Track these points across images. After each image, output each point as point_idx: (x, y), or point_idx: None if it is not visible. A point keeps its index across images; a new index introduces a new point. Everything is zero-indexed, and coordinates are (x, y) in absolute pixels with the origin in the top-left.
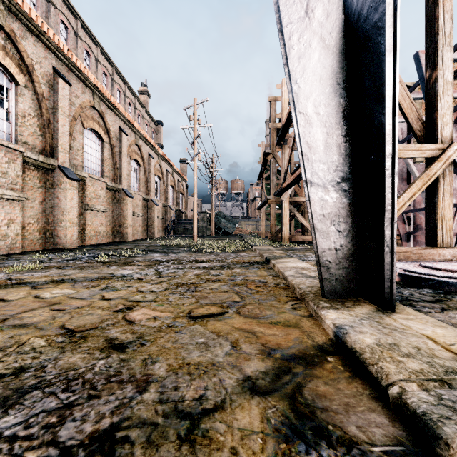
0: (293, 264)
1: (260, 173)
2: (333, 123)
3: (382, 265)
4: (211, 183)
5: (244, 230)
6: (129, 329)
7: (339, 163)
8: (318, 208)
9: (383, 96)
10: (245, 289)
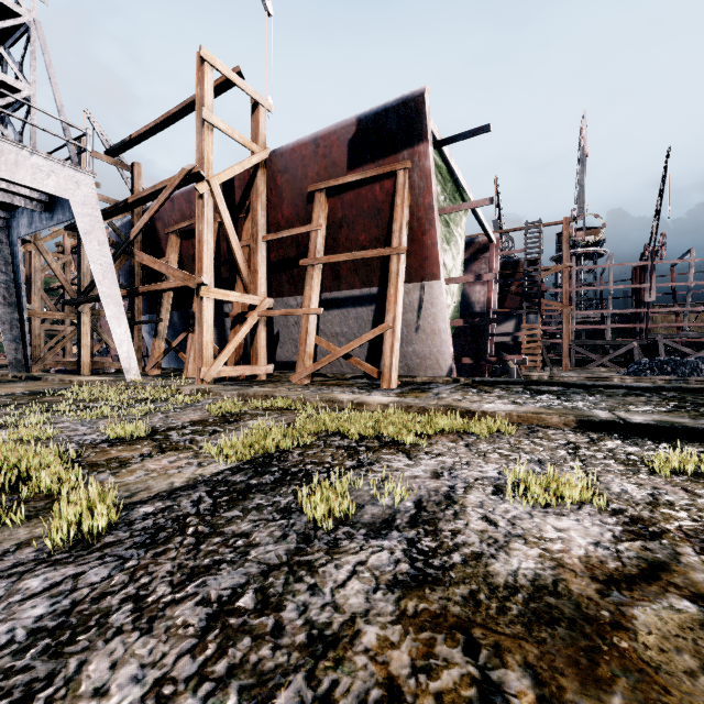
0: None
1: None
2: (14, 324)
3: (29, 362)
4: None
5: None
6: None
7: (16, 335)
8: (8, 347)
9: (25, 324)
10: None
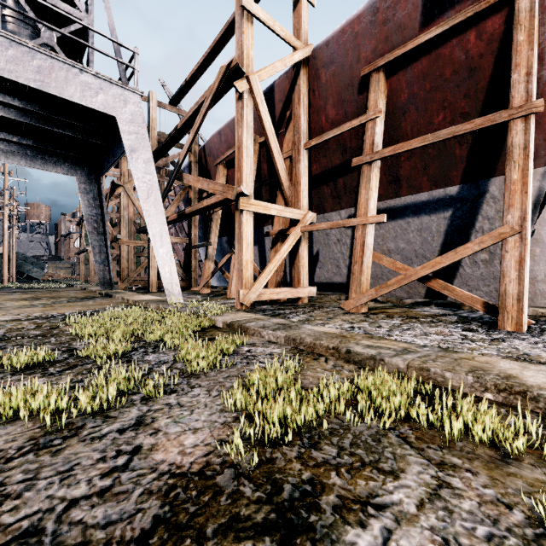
0: (97, 288)
1: (79, 222)
2: (101, 249)
3: (112, 281)
4: (10, 220)
5: (56, 275)
6: (45, 296)
7: (103, 258)
8: (98, 268)
9: (108, 249)
10: (76, 293)
